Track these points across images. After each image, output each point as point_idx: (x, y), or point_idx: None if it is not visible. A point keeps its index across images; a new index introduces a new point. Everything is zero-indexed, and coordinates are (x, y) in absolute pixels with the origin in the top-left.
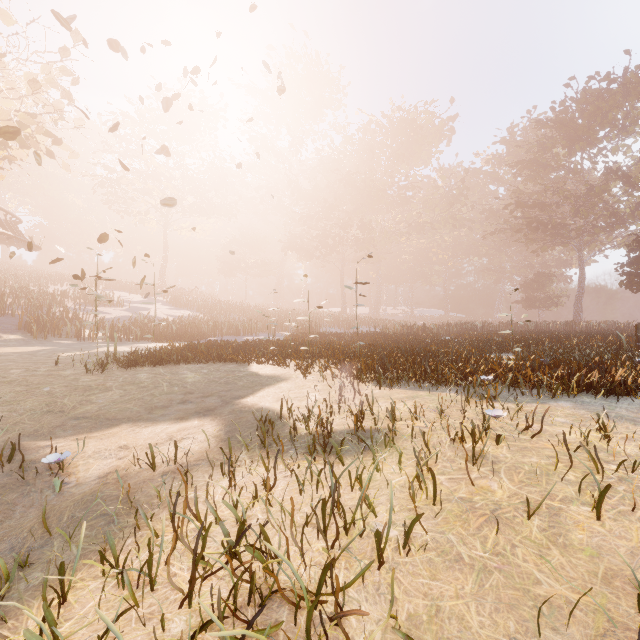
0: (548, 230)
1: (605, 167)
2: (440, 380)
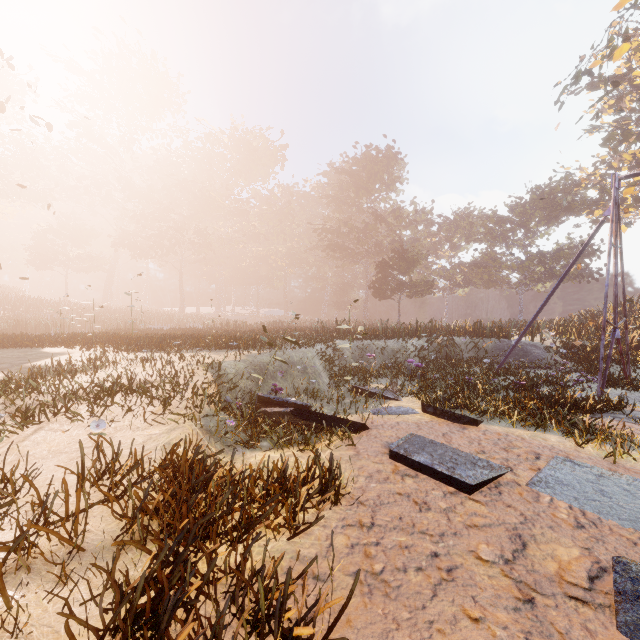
0: (344, 252)
1: (372, 212)
2: (164, 347)
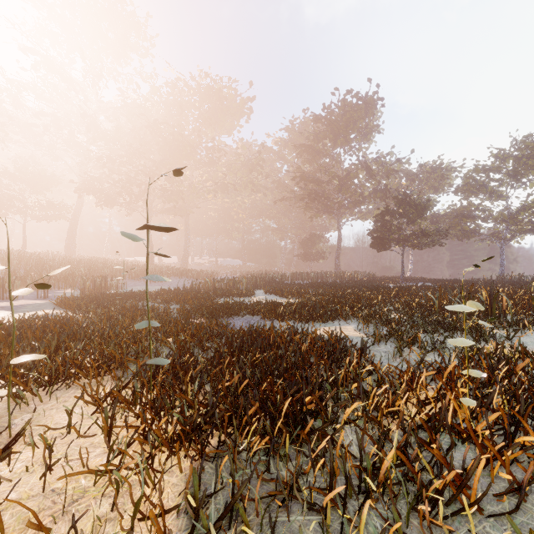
0: (321, 201)
1: (358, 159)
2: None
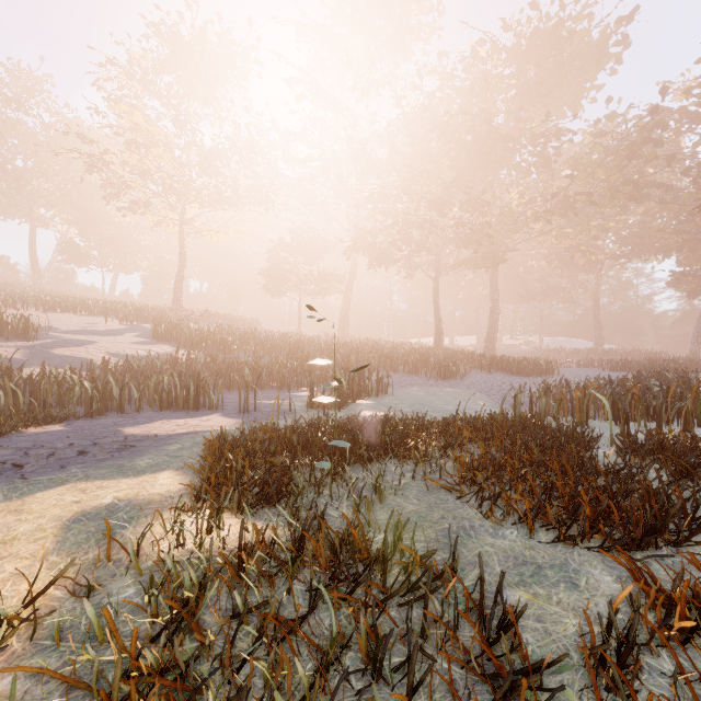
0: None
1: None
2: None
